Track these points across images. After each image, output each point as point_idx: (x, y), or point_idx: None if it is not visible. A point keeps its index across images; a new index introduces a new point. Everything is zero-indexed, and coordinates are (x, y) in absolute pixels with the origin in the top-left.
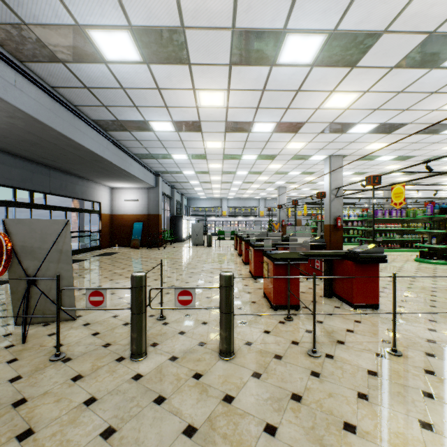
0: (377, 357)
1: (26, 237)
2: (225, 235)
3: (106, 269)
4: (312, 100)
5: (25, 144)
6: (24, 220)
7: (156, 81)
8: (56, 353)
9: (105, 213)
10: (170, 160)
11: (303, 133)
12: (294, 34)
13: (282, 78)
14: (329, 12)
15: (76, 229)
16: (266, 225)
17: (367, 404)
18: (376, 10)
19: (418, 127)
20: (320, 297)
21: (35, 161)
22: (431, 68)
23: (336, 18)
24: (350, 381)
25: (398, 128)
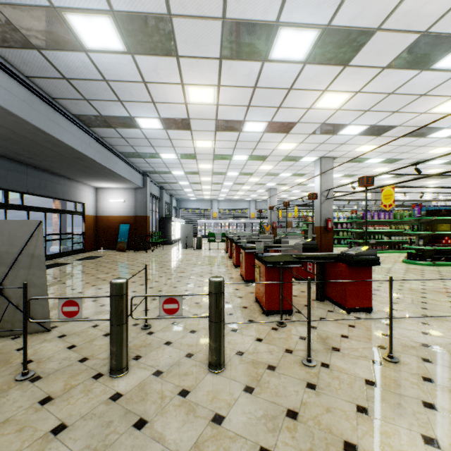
0: (374, 364)
1: None
2: (216, 237)
3: (89, 273)
4: (304, 99)
5: None
6: None
7: (142, 74)
8: (24, 372)
9: (89, 214)
10: (158, 160)
11: (294, 133)
12: (287, 28)
13: (274, 75)
14: (323, 5)
15: (57, 231)
16: (257, 227)
17: (367, 418)
18: (370, 6)
19: (407, 130)
20: (312, 300)
21: (10, 158)
22: (422, 70)
23: (330, 12)
24: (348, 393)
25: (387, 131)
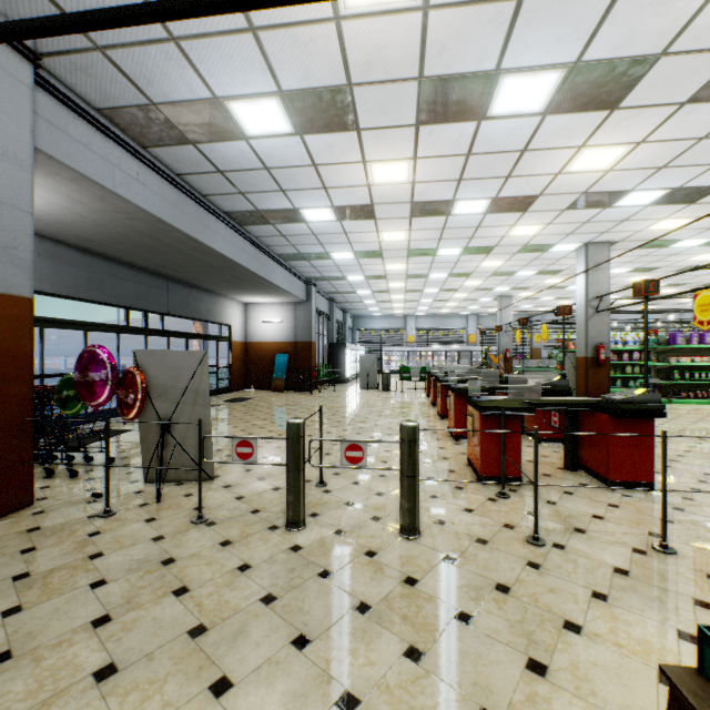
0: (634, 553)
1: (158, 372)
2: (412, 374)
3: (242, 419)
4: (548, 162)
5: (142, 251)
6: (156, 351)
7: (312, 156)
8: (199, 515)
9: (237, 340)
10: (327, 262)
11: (536, 211)
12: (512, 75)
13: (497, 135)
14: (566, 39)
15: None
16: (479, 357)
17: (604, 605)
18: (643, 28)
19: None
20: (557, 469)
21: (151, 271)
22: None
23: (578, 46)
24: (585, 578)
25: (708, 194)
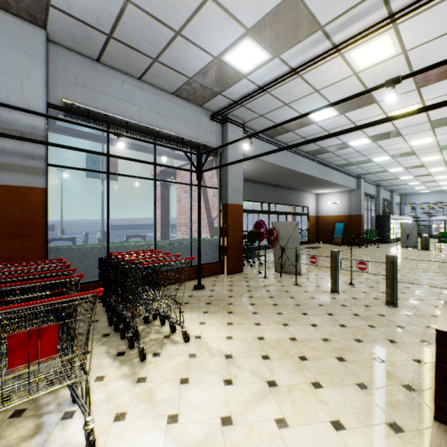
0: None
1: (279, 230)
2: None
3: None
4: None
5: (268, 177)
6: (279, 222)
7: (350, 119)
8: (295, 282)
9: (311, 215)
10: (370, 164)
11: None
12: None
13: None
14: None
15: None
16: None
17: None
18: None
19: None
20: None
21: (271, 184)
22: None
23: None
24: None
25: None
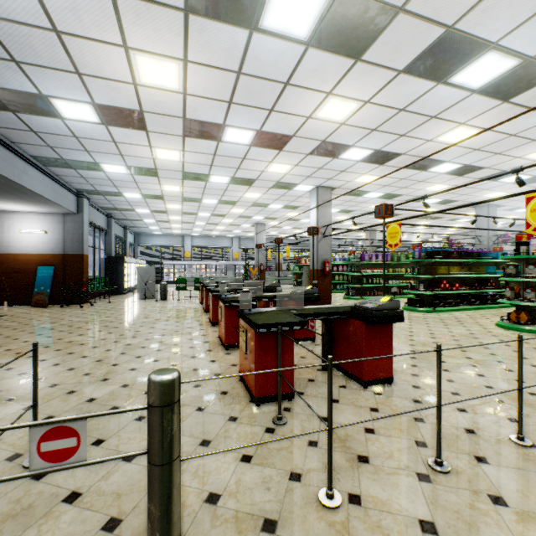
0: (421, 482)
1: None
2: (189, 283)
3: None
4: (304, 102)
5: None
6: None
7: (49, 13)
8: None
9: None
10: (99, 174)
11: (289, 151)
12: None
13: (266, 57)
14: None
15: None
16: (241, 270)
17: None
18: None
19: (410, 160)
20: (317, 371)
21: None
22: (438, 83)
23: None
24: None
25: (391, 159)
